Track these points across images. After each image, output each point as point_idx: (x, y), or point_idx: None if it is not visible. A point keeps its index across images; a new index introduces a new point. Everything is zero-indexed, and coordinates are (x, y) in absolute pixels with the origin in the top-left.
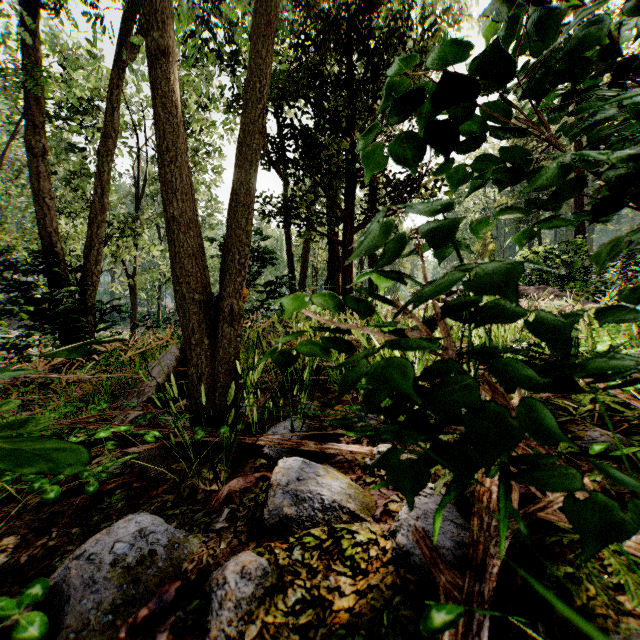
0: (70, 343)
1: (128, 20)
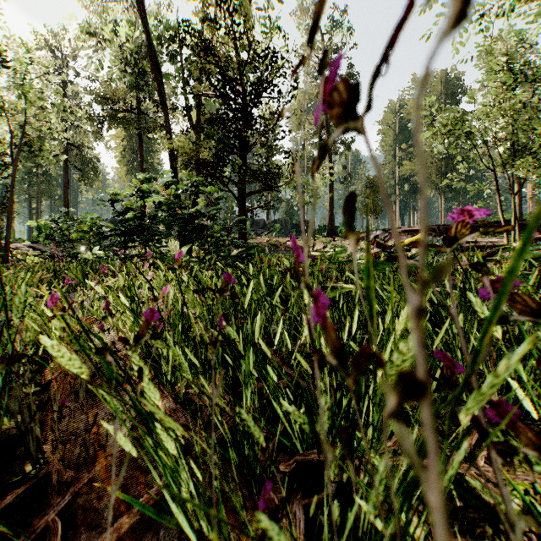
0: None
1: None
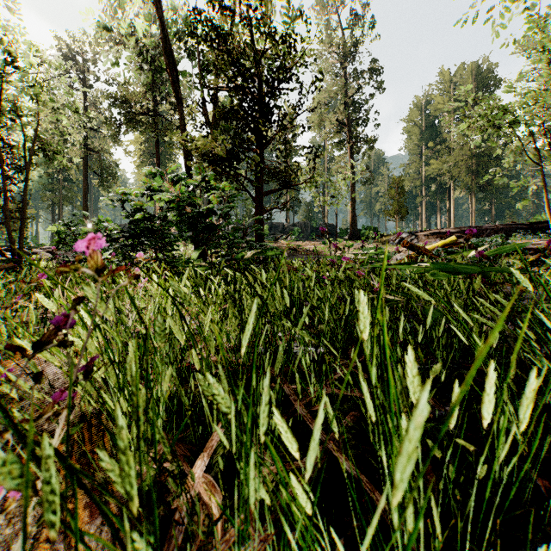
0: None
1: None
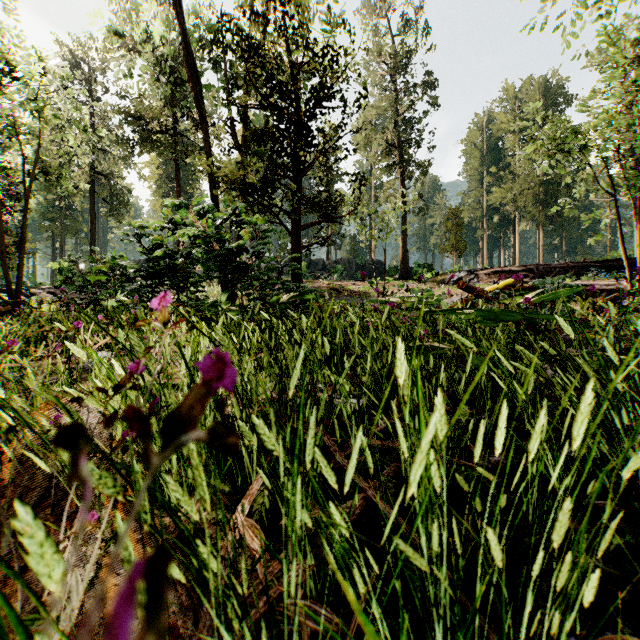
0: None
1: None
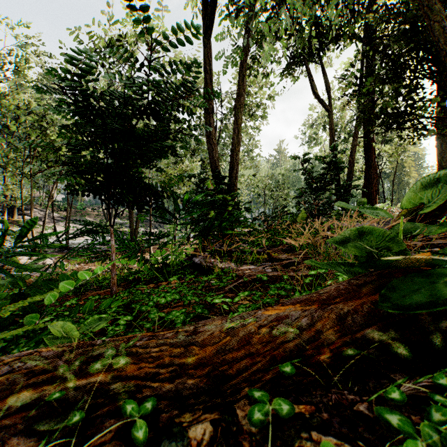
0: None
1: None
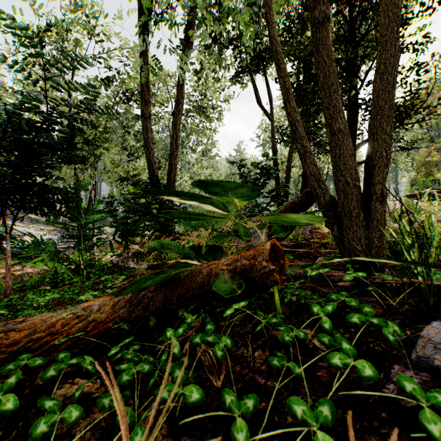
0: (161, 229)
1: (189, 28)
